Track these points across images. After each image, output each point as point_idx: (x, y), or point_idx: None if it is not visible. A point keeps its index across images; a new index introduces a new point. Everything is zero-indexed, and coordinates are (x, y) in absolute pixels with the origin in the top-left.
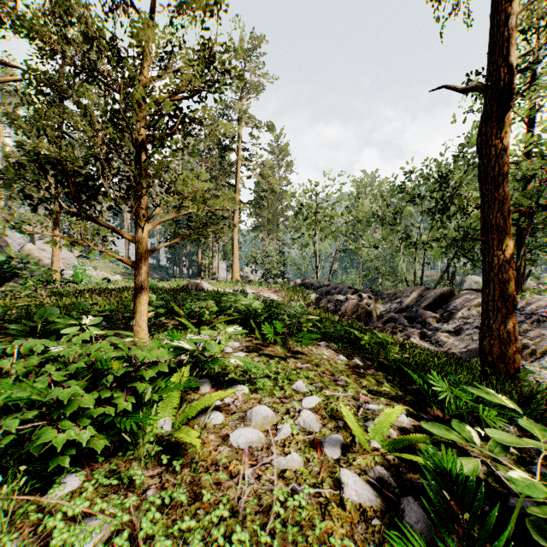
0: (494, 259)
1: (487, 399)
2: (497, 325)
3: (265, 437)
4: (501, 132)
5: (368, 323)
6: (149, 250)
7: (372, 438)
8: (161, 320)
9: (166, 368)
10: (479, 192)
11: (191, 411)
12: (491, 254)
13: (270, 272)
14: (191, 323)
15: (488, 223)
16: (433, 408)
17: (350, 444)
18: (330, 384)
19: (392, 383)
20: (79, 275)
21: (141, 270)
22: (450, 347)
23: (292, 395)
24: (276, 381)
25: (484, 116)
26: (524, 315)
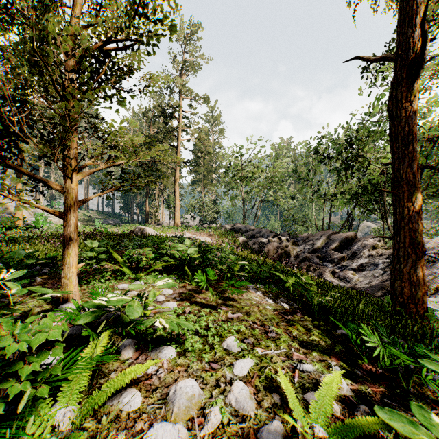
0: (404, 210)
1: (420, 353)
2: (408, 269)
3: (189, 430)
4: (410, 96)
5: (287, 262)
6: (79, 201)
7: (315, 421)
8: (103, 264)
9: (61, 353)
10: (391, 150)
11: (100, 398)
12: (401, 205)
13: (206, 218)
14: (128, 269)
15: (399, 177)
16: (365, 360)
17: (292, 435)
18: (261, 338)
19: (319, 329)
20: (39, 222)
21: (69, 221)
22: (356, 283)
23: (223, 357)
24: (206, 338)
25: (395, 82)
26: None
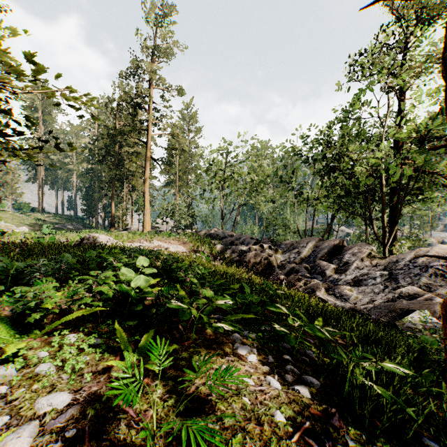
0: None
1: None
2: None
3: None
4: None
5: (271, 274)
6: None
7: None
8: None
9: None
10: None
11: None
12: None
13: (180, 223)
14: (9, 326)
15: None
16: None
17: None
18: None
19: None
20: None
21: None
22: (355, 301)
23: None
24: None
25: None
26: (419, 268)
